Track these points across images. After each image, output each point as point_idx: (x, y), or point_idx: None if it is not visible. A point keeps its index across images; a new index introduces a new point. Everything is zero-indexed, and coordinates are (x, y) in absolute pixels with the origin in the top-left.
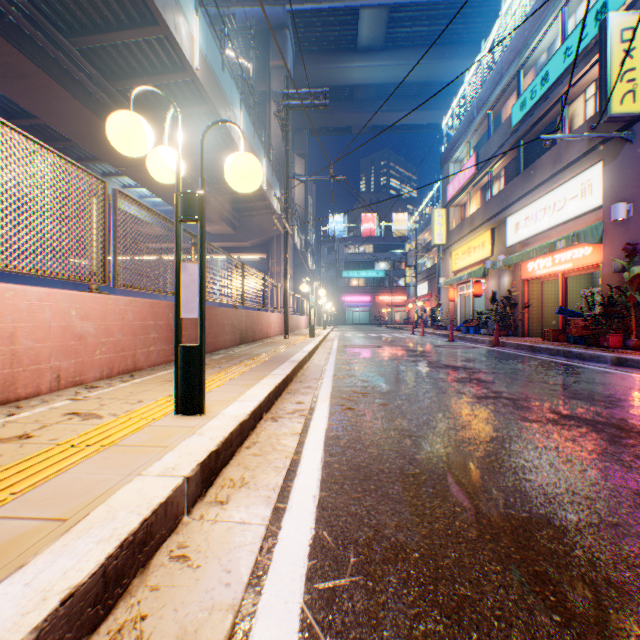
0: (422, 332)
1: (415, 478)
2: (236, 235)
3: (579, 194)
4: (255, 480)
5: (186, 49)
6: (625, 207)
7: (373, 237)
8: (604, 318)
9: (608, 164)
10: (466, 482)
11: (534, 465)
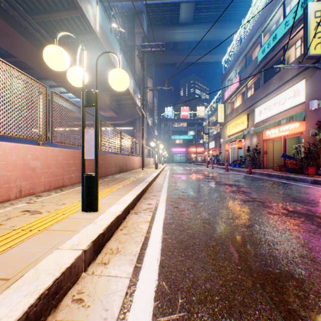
0: (212, 166)
1: (213, 248)
2: (118, 117)
3: (292, 96)
4: (124, 249)
5: (92, 22)
6: (316, 102)
7: (187, 118)
8: (306, 159)
9: (308, 80)
10: (242, 250)
11: (278, 240)
